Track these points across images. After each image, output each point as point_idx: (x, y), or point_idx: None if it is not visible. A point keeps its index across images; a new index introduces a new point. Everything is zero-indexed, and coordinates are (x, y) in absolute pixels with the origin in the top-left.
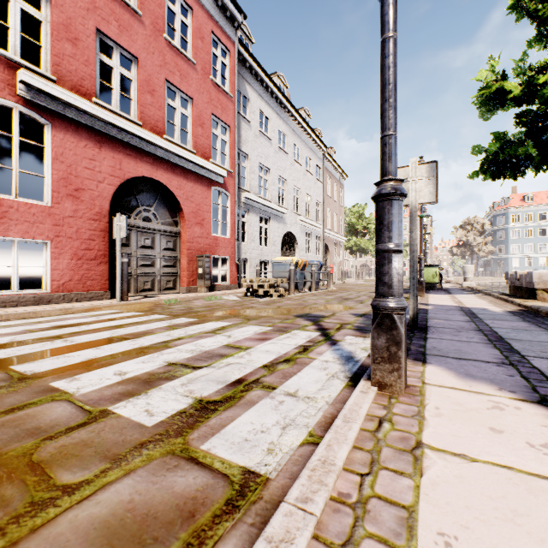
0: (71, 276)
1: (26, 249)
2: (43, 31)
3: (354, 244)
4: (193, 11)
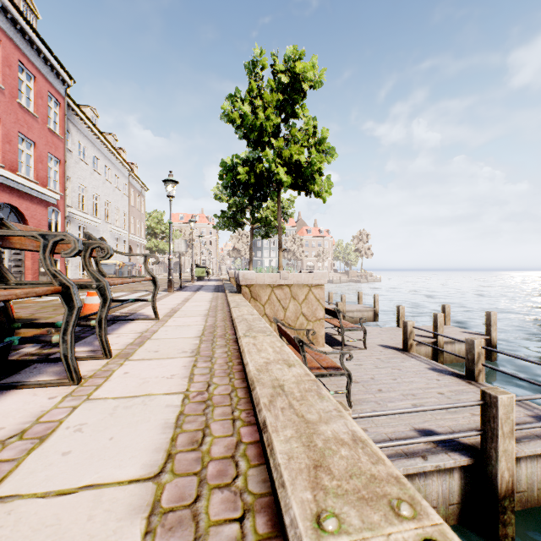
0: None
1: None
2: None
3: (154, 245)
4: (36, 78)
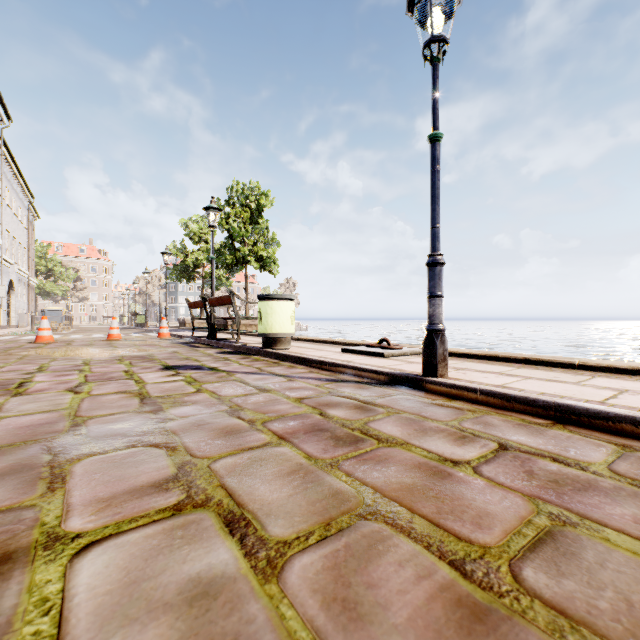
0: None
1: None
2: None
3: (38, 286)
4: None
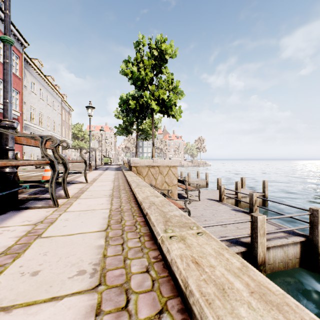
0: None
1: None
2: None
3: (77, 144)
4: None
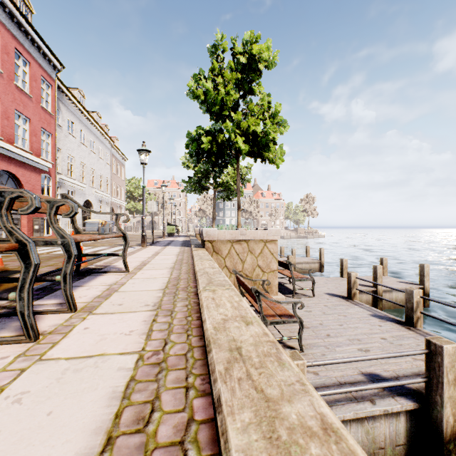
0: None
1: None
2: None
3: (133, 207)
4: (31, 64)
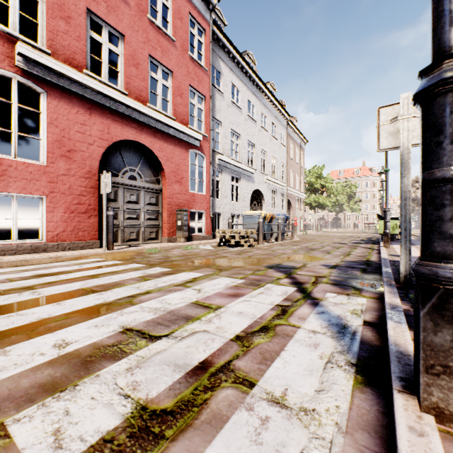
0: (64, 227)
1: (37, 205)
2: (39, 10)
3: (313, 200)
4: None
